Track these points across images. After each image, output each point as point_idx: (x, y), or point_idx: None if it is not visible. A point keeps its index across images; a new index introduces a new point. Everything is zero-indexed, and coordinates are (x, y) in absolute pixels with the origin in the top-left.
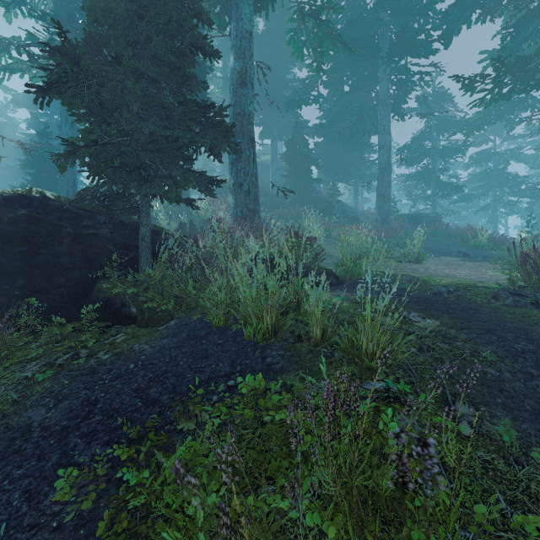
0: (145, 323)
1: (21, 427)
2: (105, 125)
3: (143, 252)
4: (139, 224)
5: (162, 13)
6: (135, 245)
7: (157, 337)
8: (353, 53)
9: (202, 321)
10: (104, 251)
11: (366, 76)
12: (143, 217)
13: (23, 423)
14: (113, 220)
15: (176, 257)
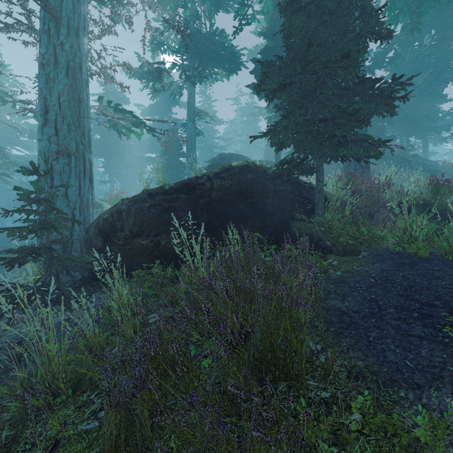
0: (342, 253)
1: (334, 309)
2: (302, 109)
3: (319, 201)
4: (301, 182)
5: (340, 15)
6: (305, 197)
7: (365, 262)
8: (442, 4)
9: (391, 253)
10: (289, 202)
11: (451, 24)
12: (320, 175)
13: (332, 307)
14: (294, 179)
15: (328, 206)
